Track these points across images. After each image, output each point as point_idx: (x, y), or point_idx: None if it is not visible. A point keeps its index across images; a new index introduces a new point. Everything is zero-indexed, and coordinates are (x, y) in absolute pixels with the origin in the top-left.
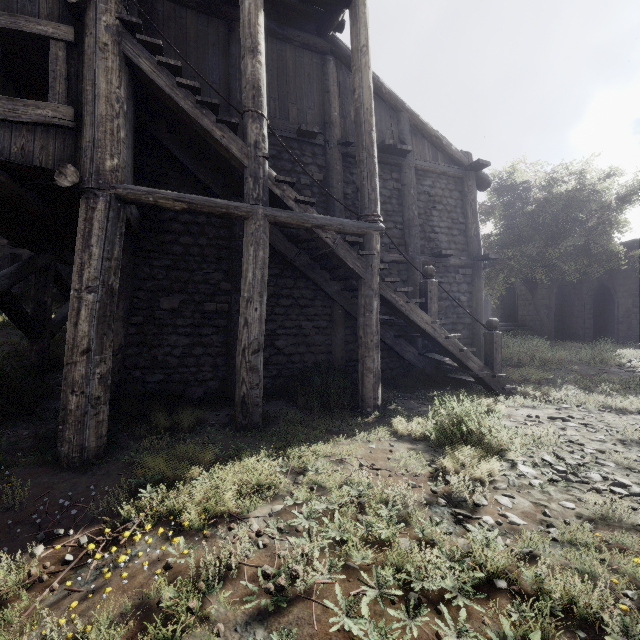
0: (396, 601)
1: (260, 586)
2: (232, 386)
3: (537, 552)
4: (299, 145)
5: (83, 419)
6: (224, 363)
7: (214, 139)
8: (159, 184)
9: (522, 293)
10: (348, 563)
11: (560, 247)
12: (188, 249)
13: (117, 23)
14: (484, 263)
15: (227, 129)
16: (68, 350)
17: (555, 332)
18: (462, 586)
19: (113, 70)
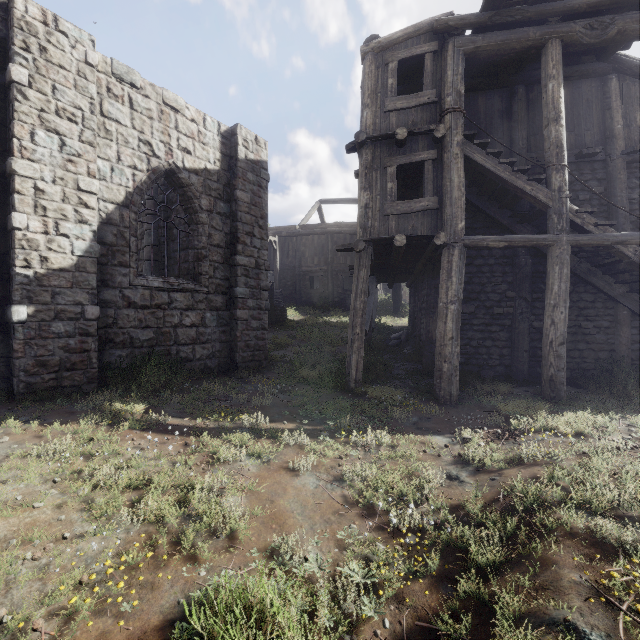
0: None
1: None
2: (517, 372)
3: None
4: (577, 166)
5: (450, 377)
6: (509, 354)
7: (524, 193)
8: None
9: None
10: None
11: None
12: (480, 268)
13: (461, 138)
14: None
15: (535, 183)
16: (441, 337)
17: None
18: None
19: (461, 168)
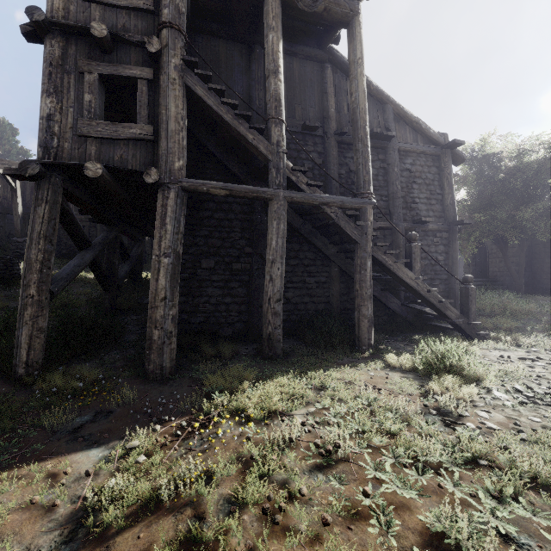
0: (408, 466)
1: (313, 453)
2: (253, 327)
3: (510, 447)
4: (303, 137)
5: (162, 347)
6: (247, 309)
7: (247, 141)
8: (199, 174)
9: (493, 251)
10: (370, 444)
11: (530, 210)
12: (220, 222)
13: (181, 63)
14: (459, 227)
15: (256, 133)
16: (152, 298)
17: (525, 287)
18: (454, 461)
19: (179, 97)
